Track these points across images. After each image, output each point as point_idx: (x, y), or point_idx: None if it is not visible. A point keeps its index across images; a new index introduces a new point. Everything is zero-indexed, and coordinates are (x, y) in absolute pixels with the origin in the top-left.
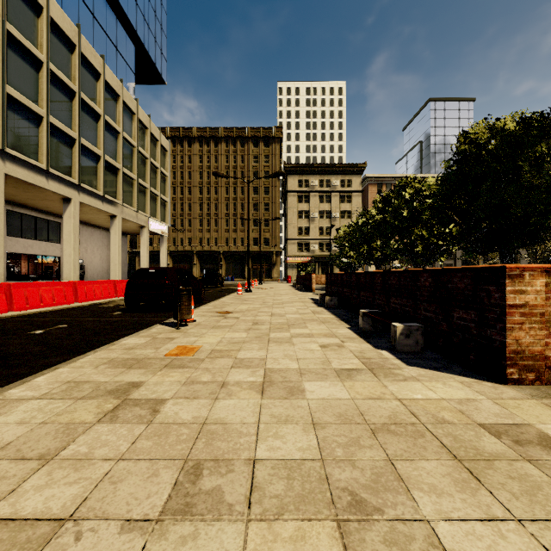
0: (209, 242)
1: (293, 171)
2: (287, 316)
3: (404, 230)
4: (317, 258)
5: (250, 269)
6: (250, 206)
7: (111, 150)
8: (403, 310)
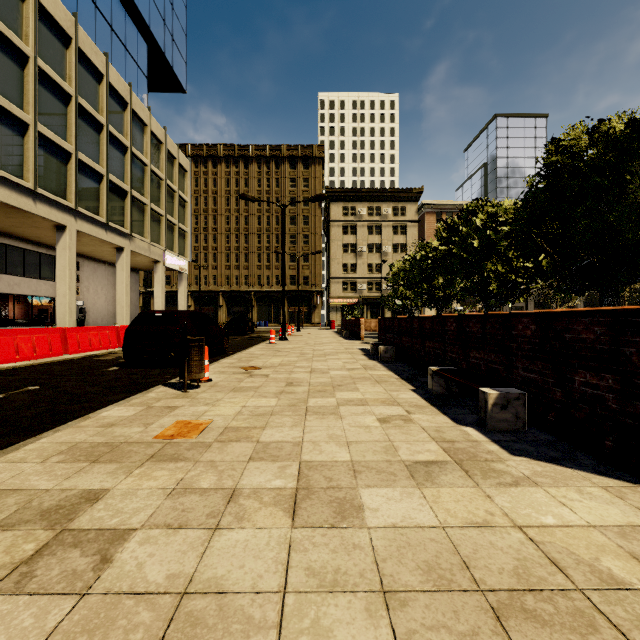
0: (238, 280)
1: (337, 197)
2: (332, 373)
3: (474, 264)
4: (365, 300)
5: (287, 312)
6: (286, 238)
7: (117, 168)
8: (489, 368)
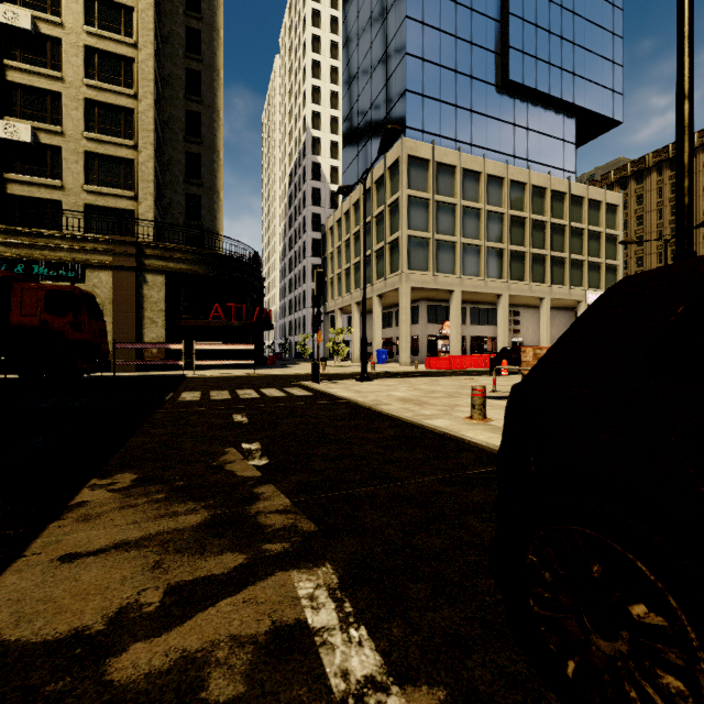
0: None
1: None
2: None
3: None
4: None
5: None
6: None
7: (538, 241)
8: None
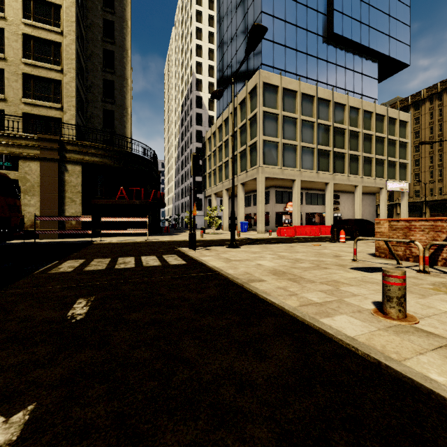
0: None
1: None
2: None
3: None
4: None
5: None
6: None
7: (354, 145)
8: None
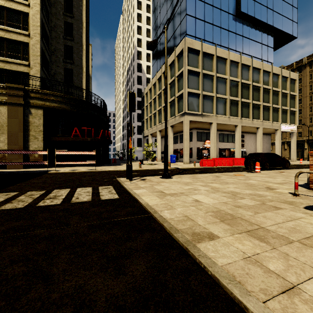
0: None
1: None
2: None
3: None
4: None
5: None
6: None
7: (256, 97)
8: None
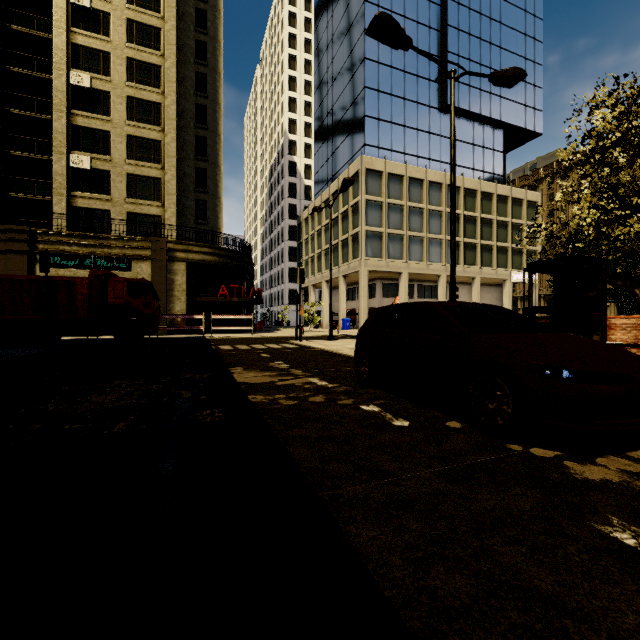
0: None
1: None
2: None
3: None
4: None
5: None
6: None
7: (471, 232)
8: None
